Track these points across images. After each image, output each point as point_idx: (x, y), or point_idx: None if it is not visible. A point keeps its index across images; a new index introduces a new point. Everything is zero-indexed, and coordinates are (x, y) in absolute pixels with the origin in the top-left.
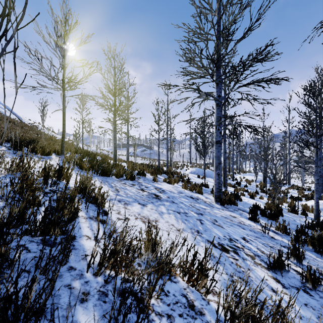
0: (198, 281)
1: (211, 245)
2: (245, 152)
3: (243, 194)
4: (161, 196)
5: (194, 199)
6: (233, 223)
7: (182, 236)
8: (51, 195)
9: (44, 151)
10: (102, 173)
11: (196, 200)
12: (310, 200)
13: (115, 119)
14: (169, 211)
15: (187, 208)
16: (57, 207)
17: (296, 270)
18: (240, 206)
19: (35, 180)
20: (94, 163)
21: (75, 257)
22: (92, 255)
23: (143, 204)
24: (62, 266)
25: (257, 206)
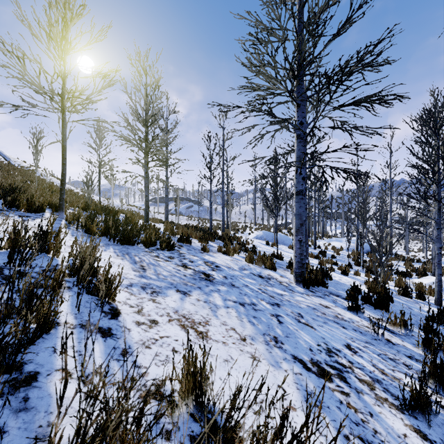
0: None
1: (301, 365)
2: (330, 209)
3: (332, 269)
4: (214, 276)
5: (264, 279)
6: (327, 318)
7: (250, 353)
8: (16, 281)
9: (30, 205)
10: (122, 240)
11: (267, 281)
12: (424, 276)
13: (147, 160)
14: (227, 303)
15: (256, 295)
16: None
17: (443, 405)
18: (332, 287)
19: None
20: (109, 225)
21: (20, 434)
22: (50, 439)
23: (184, 292)
24: None
25: (357, 289)
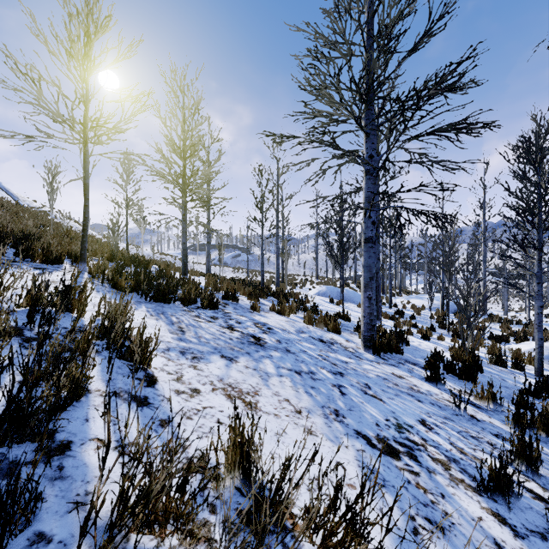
0: (346, 548)
1: (364, 441)
2: (410, 258)
3: (410, 332)
4: (265, 340)
5: (325, 344)
6: (400, 390)
7: (306, 426)
8: None
9: (47, 255)
10: (156, 297)
11: (330, 346)
12: (523, 341)
13: (185, 200)
14: (280, 371)
15: (315, 363)
16: (23, 380)
17: (530, 488)
18: (408, 354)
19: (11, 313)
20: (141, 278)
21: (58, 501)
22: (93, 503)
23: (230, 358)
24: (15, 535)
25: (438, 356)
